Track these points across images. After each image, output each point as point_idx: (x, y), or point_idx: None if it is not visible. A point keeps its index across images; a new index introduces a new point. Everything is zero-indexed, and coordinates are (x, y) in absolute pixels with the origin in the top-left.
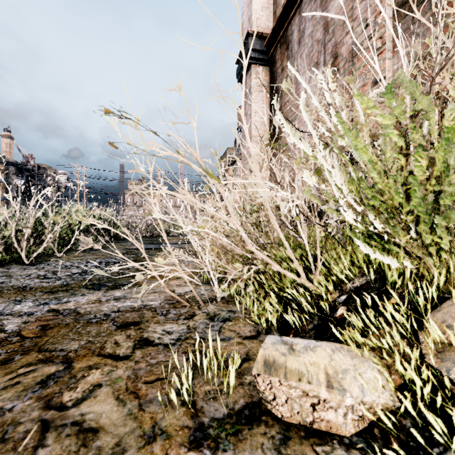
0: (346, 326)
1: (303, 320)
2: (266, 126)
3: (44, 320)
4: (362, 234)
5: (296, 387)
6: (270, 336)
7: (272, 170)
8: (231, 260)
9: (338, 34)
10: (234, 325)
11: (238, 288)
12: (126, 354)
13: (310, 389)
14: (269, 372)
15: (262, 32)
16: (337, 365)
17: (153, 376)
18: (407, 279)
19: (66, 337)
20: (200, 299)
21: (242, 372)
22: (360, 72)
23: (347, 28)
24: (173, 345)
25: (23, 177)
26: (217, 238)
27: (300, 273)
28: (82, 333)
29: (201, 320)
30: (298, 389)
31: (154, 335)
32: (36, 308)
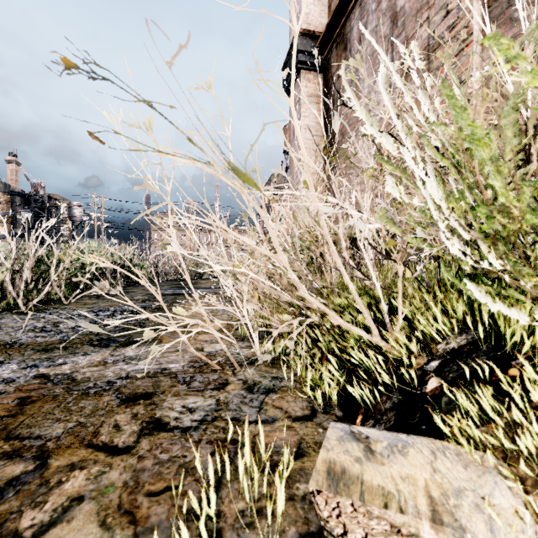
0: (443, 408)
1: (378, 397)
2: (323, 132)
3: (26, 390)
4: (455, 275)
5: (379, 517)
6: (334, 425)
7: (332, 189)
8: (276, 309)
9: (410, 27)
10: (281, 400)
11: (285, 347)
12: (128, 444)
13: (403, 523)
14: (335, 488)
15: (314, 30)
16: (444, 480)
17: (162, 483)
18: (535, 339)
19: (49, 416)
20: (235, 361)
21: (293, 477)
22: (438, 72)
23: (421, 19)
24: (194, 429)
25: (32, 209)
26: (259, 281)
27: (371, 328)
28: (72, 409)
29: (236, 392)
30: (383, 520)
31: (170, 414)
32: (20, 373)
